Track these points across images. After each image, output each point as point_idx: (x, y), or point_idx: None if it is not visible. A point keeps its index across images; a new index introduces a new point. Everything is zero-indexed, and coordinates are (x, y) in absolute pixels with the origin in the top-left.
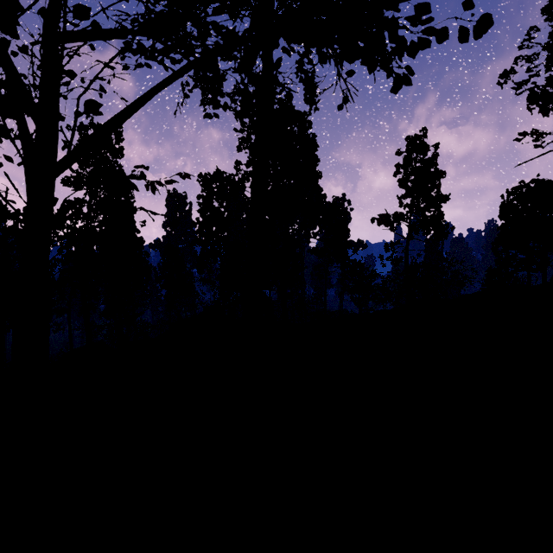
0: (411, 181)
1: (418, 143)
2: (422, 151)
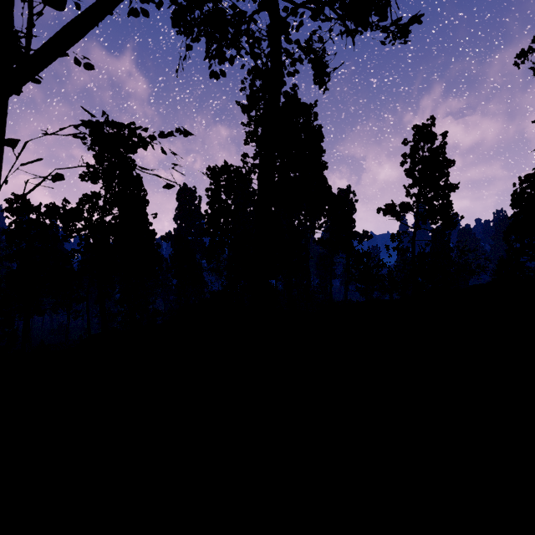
0: (418, 170)
1: (426, 131)
2: (430, 140)
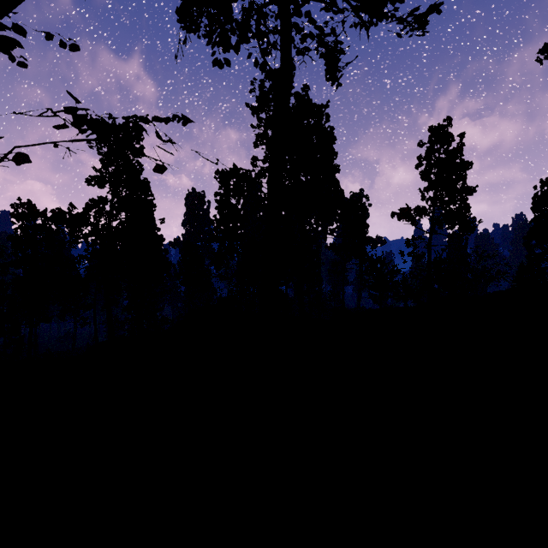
0: (434, 172)
1: (442, 133)
2: (447, 141)
